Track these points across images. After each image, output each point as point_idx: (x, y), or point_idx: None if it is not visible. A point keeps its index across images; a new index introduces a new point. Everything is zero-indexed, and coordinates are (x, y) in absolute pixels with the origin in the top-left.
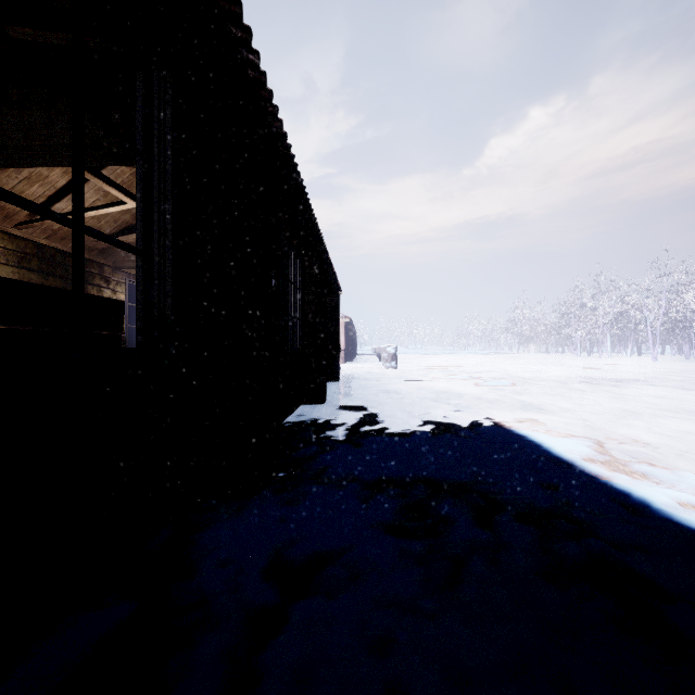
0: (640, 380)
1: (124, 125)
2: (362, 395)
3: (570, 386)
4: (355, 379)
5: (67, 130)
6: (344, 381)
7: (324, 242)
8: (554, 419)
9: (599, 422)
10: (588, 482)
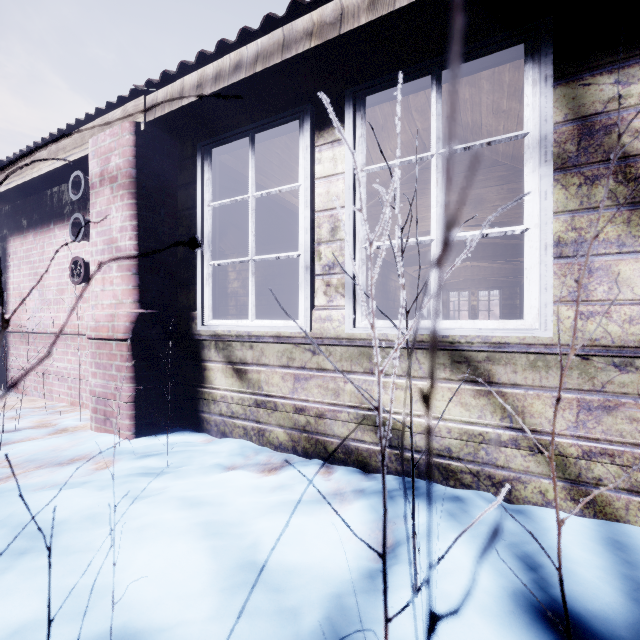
0: None
1: (512, 248)
2: None
3: None
4: None
5: (490, 251)
6: None
7: None
8: None
9: None
10: None
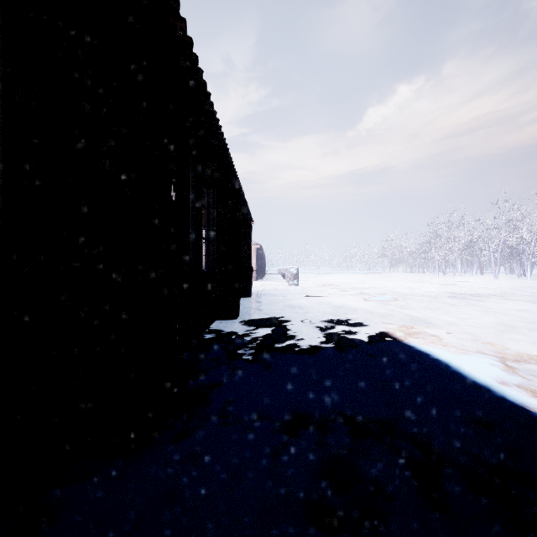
0: (494, 295)
1: None
2: (270, 310)
3: (442, 300)
4: (265, 295)
5: None
6: (255, 297)
7: (237, 175)
8: (444, 333)
9: (486, 337)
10: (522, 418)
